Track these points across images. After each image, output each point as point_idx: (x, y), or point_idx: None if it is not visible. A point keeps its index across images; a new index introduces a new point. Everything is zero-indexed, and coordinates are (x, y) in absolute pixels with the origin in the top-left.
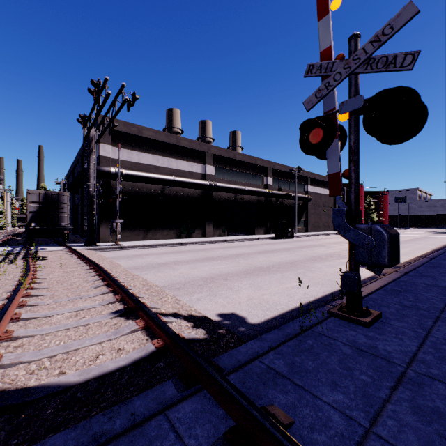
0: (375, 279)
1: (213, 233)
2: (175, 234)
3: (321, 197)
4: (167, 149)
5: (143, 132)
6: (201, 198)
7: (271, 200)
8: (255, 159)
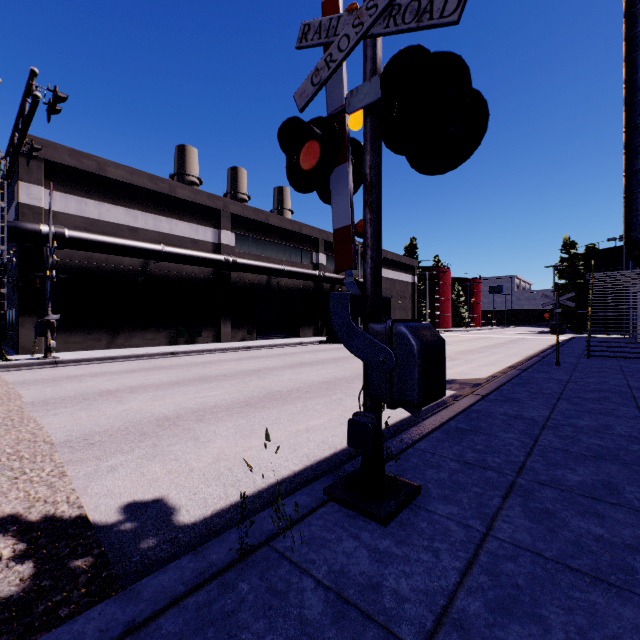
0: (441, 408)
1: (233, 336)
2: (167, 338)
3: (395, 284)
4: (153, 201)
5: (107, 170)
6: (213, 282)
7: (324, 286)
8: (299, 225)
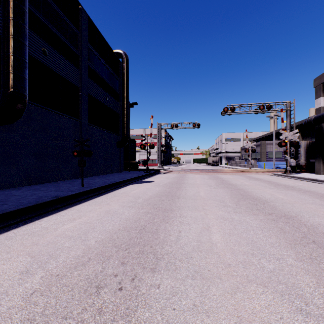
0: (145, 177)
1: None
2: None
3: None
4: None
5: None
6: None
7: None
8: None
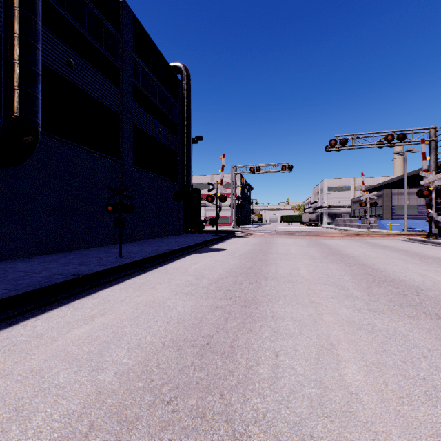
0: (213, 243)
1: None
2: None
3: None
4: None
5: None
6: None
7: None
8: None
